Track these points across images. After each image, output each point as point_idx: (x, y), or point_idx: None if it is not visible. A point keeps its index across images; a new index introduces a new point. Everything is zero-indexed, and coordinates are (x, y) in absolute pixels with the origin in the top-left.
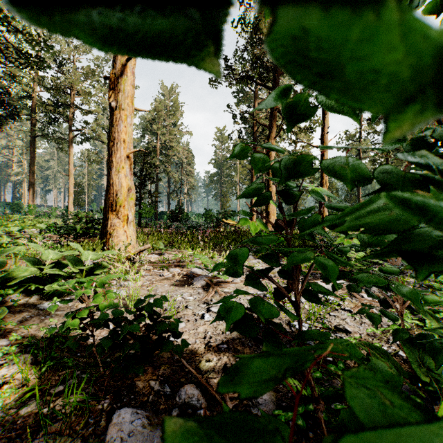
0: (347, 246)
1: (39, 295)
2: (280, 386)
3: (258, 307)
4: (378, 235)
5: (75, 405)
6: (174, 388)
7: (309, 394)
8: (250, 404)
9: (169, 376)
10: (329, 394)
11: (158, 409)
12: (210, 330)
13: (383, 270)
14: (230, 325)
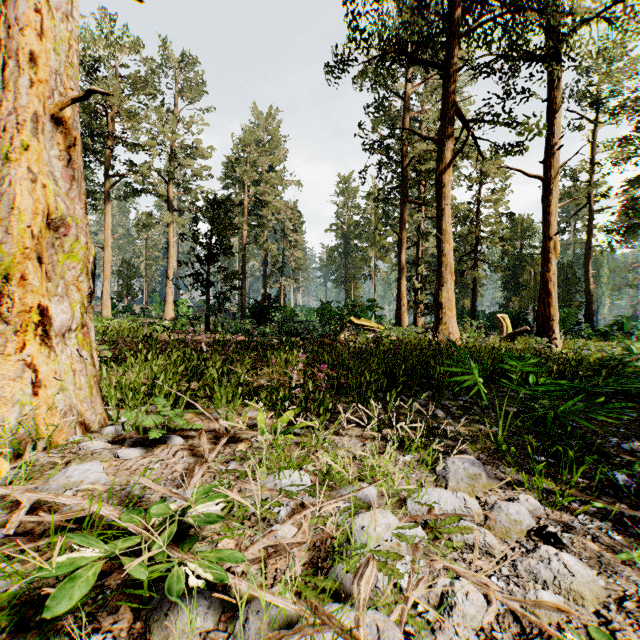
0: None
1: None
2: None
3: None
4: None
5: None
6: None
7: None
8: None
9: None
10: None
11: None
12: None
13: None
14: None
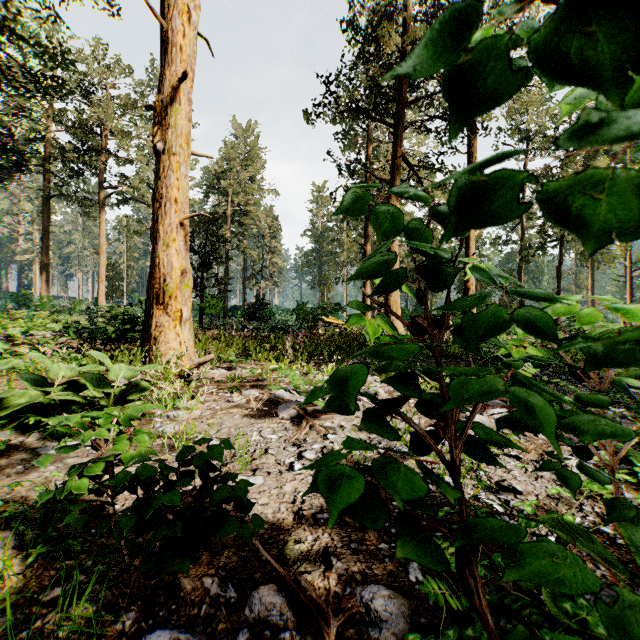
0: (521, 358)
1: (42, 433)
2: (415, 587)
3: (386, 477)
4: (638, 347)
5: (77, 623)
6: (242, 591)
7: (465, 605)
8: (366, 620)
9: (235, 570)
10: (517, 638)
11: (215, 629)
12: (303, 489)
13: (584, 399)
14: (334, 515)
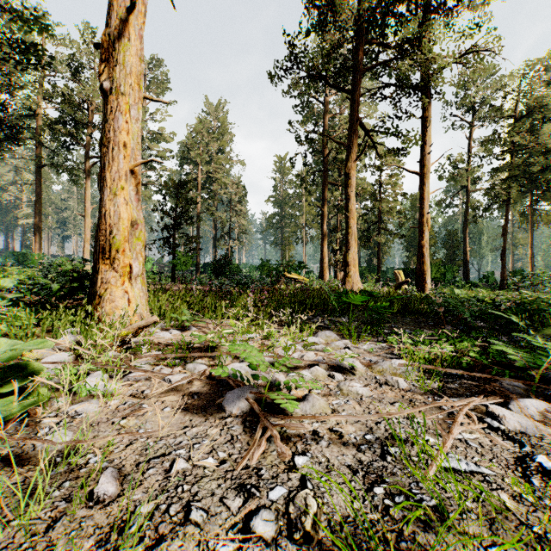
0: None
1: None
2: None
3: None
4: None
5: None
6: None
7: None
8: None
9: None
10: None
11: None
12: None
13: None
14: None
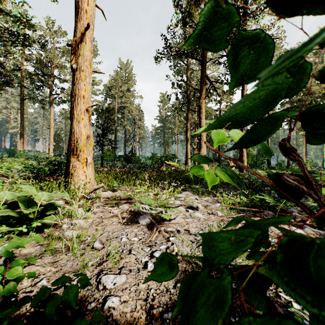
0: None
1: None
2: None
3: None
4: None
5: None
6: None
7: None
8: None
9: None
10: None
11: None
12: (153, 286)
13: None
14: None
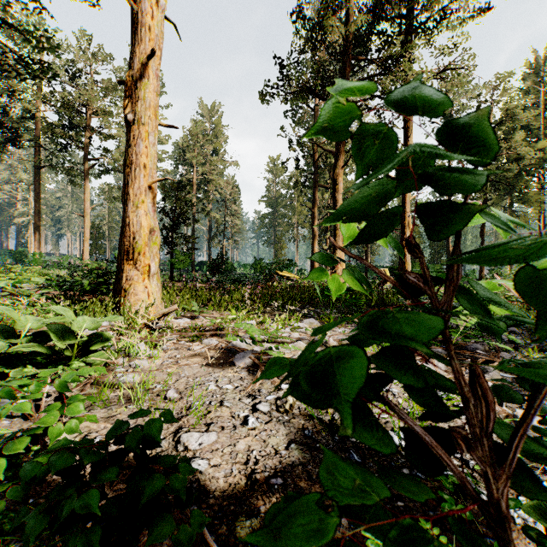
0: None
1: None
2: None
3: None
4: None
5: None
6: None
7: None
8: None
9: None
10: None
11: None
12: (256, 447)
13: None
14: None
